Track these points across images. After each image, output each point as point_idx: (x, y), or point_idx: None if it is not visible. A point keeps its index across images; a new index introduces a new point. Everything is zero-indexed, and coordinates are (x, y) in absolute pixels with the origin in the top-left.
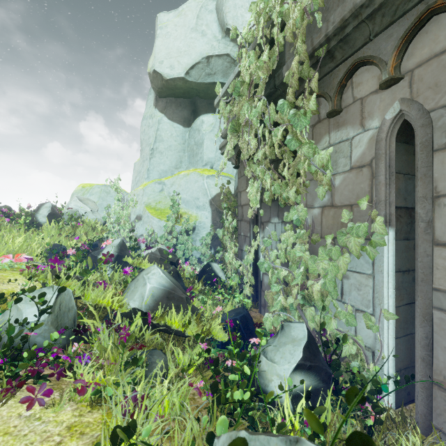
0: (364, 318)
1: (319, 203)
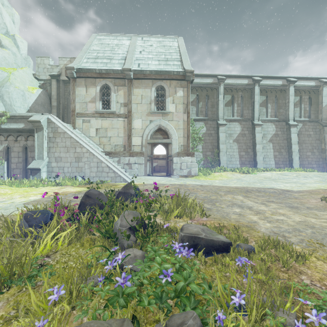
0: (1, 174)
1: None
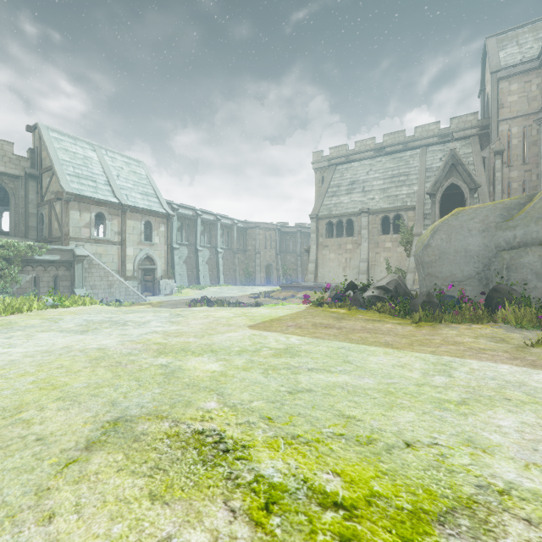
0: None
1: (16, 287)
